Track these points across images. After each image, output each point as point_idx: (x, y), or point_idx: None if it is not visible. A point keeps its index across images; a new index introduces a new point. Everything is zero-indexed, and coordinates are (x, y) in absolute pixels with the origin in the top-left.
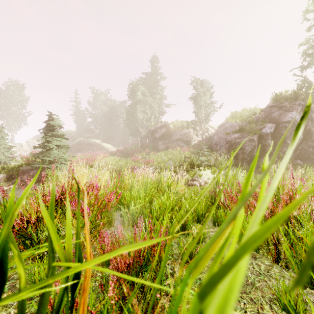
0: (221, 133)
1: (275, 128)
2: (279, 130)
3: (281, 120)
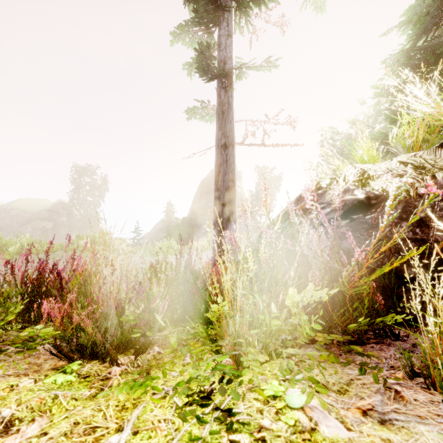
0: (7, 219)
1: (54, 225)
2: (56, 226)
3: (57, 220)
